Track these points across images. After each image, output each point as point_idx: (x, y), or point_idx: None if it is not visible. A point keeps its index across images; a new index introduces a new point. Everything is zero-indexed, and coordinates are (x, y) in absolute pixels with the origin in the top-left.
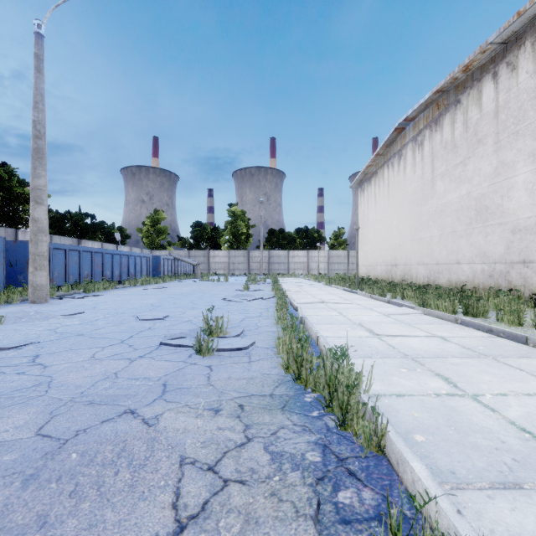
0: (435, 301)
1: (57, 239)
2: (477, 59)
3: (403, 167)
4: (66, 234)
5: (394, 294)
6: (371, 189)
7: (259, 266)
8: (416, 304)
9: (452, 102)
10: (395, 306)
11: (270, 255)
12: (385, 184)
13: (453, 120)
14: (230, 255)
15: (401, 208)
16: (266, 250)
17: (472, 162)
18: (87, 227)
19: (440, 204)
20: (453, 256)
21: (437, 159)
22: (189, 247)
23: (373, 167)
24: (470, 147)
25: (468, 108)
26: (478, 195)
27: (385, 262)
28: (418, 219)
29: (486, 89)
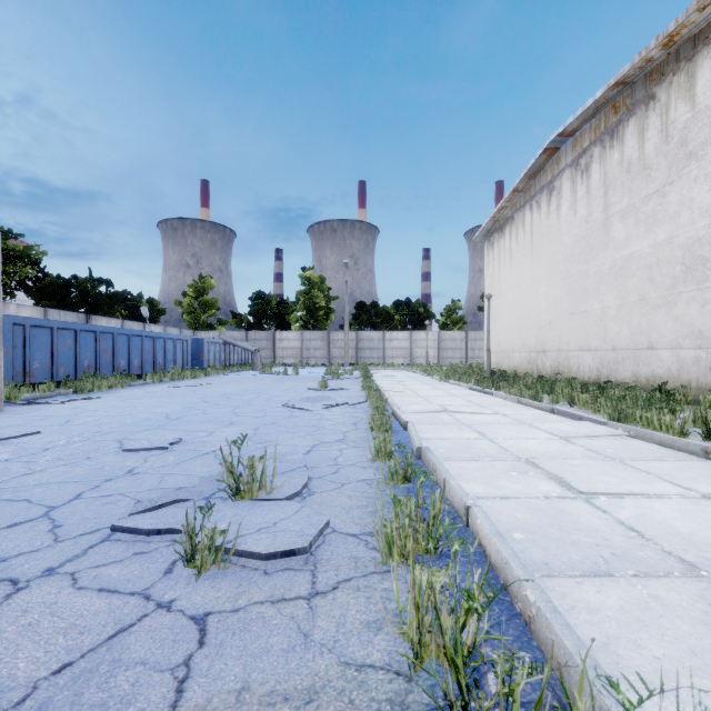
0: (644, 413)
1: (54, 314)
2: (690, 22)
3: (555, 206)
4: (71, 307)
5: (554, 397)
6: (504, 242)
7: (343, 353)
8: (599, 415)
9: (641, 100)
10: (568, 420)
11: (358, 337)
12: (527, 234)
13: (642, 127)
14: (304, 337)
15: (553, 268)
16: (353, 331)
17: (678, 188)
18: (101, 298)
19: (620, 258)
20: (642, 338)
21: (614, 190)
22: (247, 327)
23: (507, 211)
24: (673, 166)
25: (670, 105)
26: (688, 240)
27: (527, 347)
28: (581, 283)
29: (703, 70)
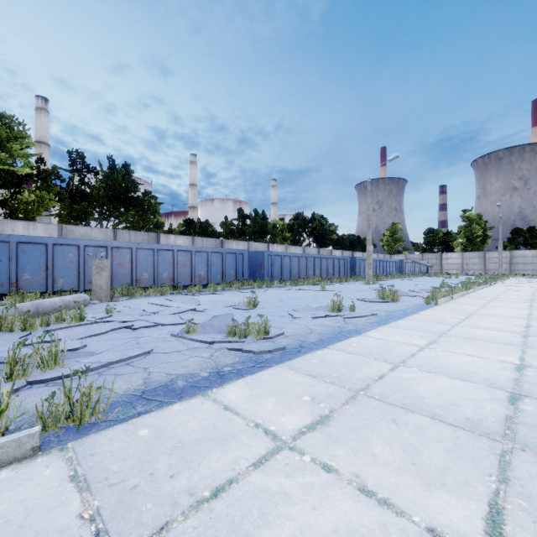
0: None
1: (344, 252)
2: None
3: None
4: (344, 248)
5: None
6: None
7: (497, 267)
8: None
9: None
10: None
11: (511, 255)
12: None
13: None
14: (463, 256)
15: None
16: (507, 251)
17: None
18: (355, 243)
19: None
20: None
21: None
22: (422, 251)
23: None
24: None
25: None
26: None
27: None
28: None
29: None
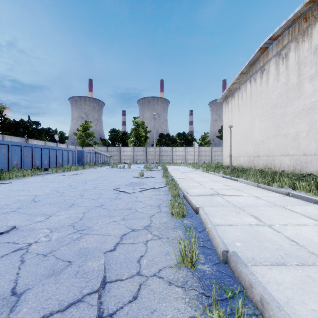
0: None
1: (8, 138)
2: None
3: (265, 79)
4: (19, 135)
5: (280, 183)
6: (234, 101)
7: (153, 158)
8: None
9: None
10: (305, 202)
11: (160, 150)
12: (248, 95)
13: None
14: (134, 150)
15: (264, 112)
16: (158, 147)
17: None
18: (34, 130)
19: (309, 103)
20: None
21: (305, 65)
22: (108, 145)
23: (236, 85)
24: None
25: None
26: None
27: (248, 154)
28: (282, 119)
29: None
